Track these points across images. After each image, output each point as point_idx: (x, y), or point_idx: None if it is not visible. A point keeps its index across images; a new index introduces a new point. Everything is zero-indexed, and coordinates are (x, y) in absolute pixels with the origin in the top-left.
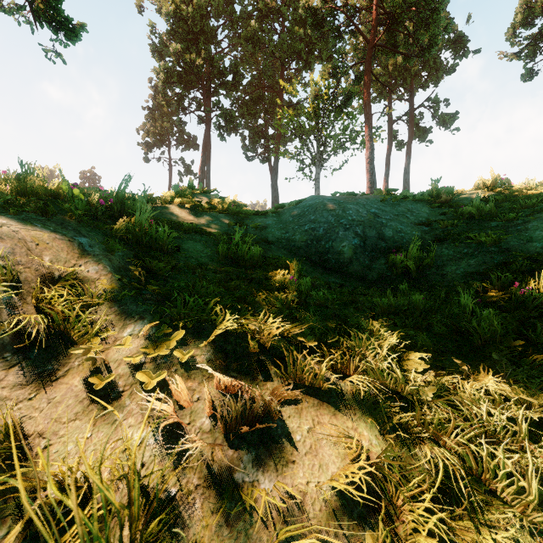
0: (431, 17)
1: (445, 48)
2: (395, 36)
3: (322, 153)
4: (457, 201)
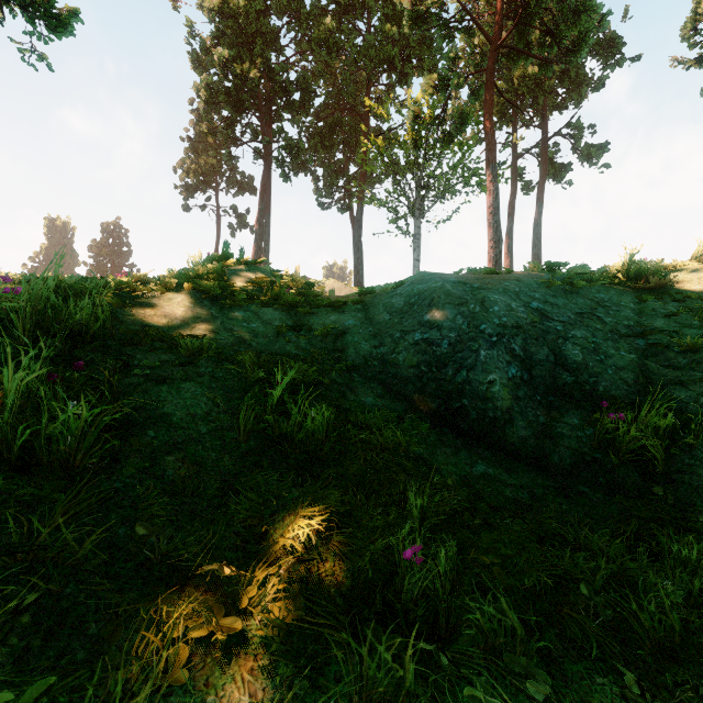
0: (582, 4)
1: (592, 55)
2: (528, 35)
3: (424, 198)
4: (674, 284)
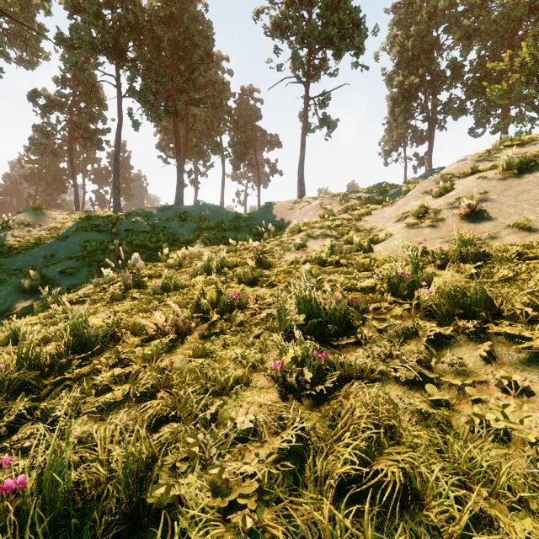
0: None
1: None
2: None
3: None
4: None
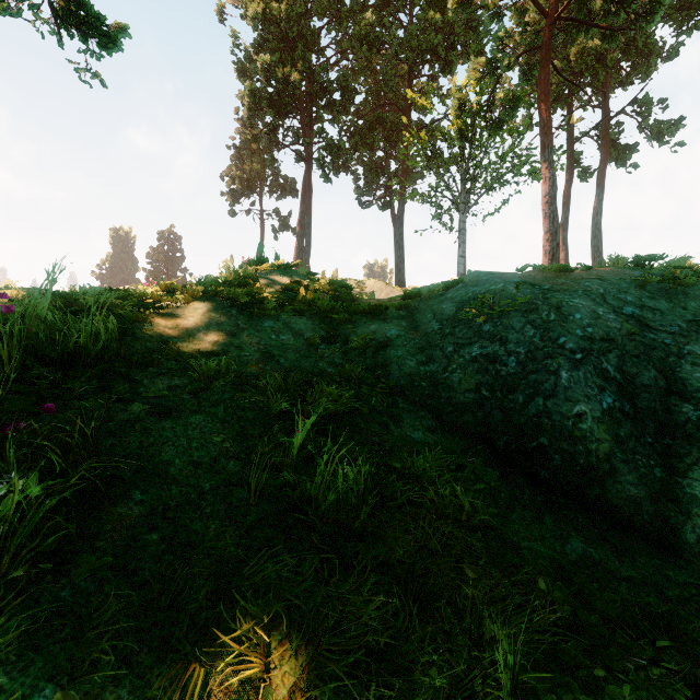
0: None
1: (664, 20)
2: (589, 4)
3: (470, 191)
4: None
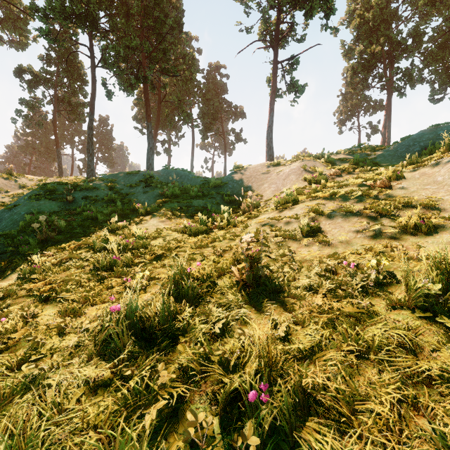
0: None
1: None
2: None
3: None
4: None
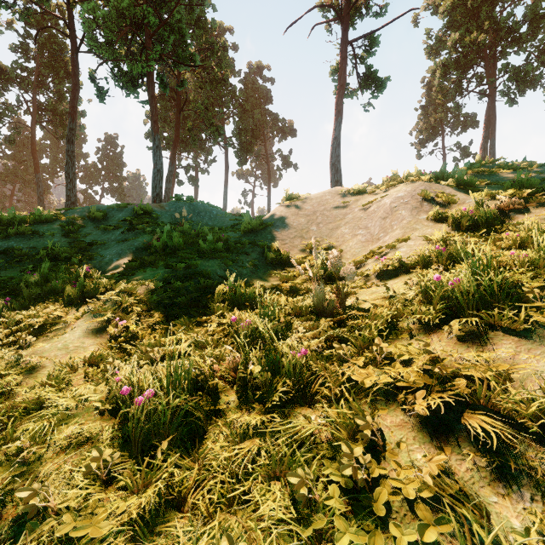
0: None
1: None
2: None
3: None
4: None
